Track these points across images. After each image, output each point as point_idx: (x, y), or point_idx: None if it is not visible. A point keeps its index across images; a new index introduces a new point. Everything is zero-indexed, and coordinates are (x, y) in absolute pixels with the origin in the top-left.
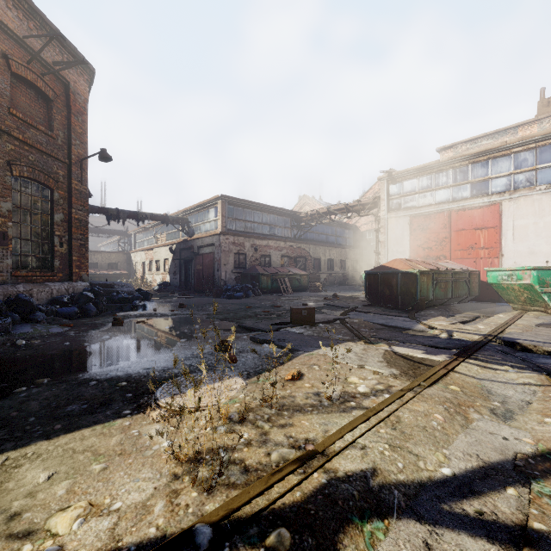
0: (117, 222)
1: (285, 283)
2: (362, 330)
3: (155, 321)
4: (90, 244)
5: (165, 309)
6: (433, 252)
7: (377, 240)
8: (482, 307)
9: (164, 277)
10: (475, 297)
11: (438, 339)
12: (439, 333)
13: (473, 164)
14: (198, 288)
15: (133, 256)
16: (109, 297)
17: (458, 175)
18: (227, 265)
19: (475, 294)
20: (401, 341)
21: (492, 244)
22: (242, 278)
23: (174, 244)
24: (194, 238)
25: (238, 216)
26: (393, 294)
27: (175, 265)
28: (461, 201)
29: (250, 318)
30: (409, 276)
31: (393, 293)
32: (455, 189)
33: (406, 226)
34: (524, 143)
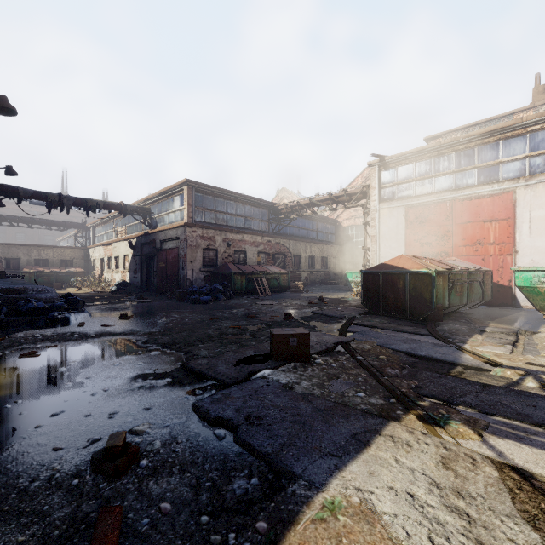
0: (60, 210)
1: (262, 283)
2: (389, 372)
3: (56, 351)
4: (48, 238)
5: (97, 323)
6: (433, 248)
7: (365, 235)
8: (499, 314)
9: (124, 276)
10: (487, 301)
11: (544, 402)
12: (516, 377)
13: (481, 146)
14: (161, 289)
15: (91, 252)
16: (13, 307)
17: (462, 159)
18: (194, 262)
19: (488, 297)
20: (480, 408)
21: (505, 239)
22: (212, 277)
23: (134, 237)
24: (156, 230)
25: (208, 206)
26: (398, 300)
27: (135, 262)
28: (467, 188)
29: (208, 343)
30: (421, 278)
31: (400, 298)
32: (458, 176)
33: (401, 219)
34: (543, 120)
